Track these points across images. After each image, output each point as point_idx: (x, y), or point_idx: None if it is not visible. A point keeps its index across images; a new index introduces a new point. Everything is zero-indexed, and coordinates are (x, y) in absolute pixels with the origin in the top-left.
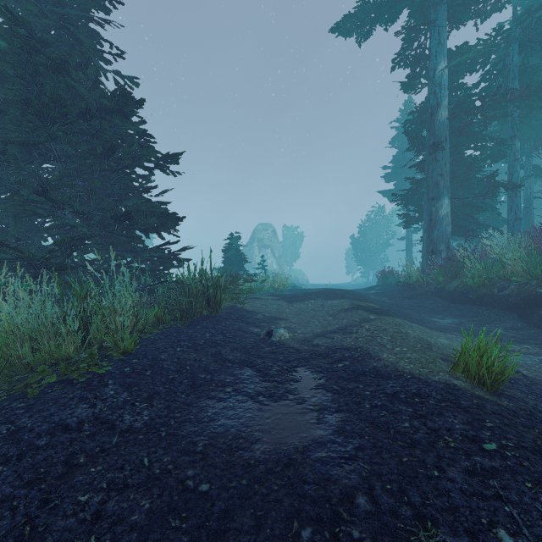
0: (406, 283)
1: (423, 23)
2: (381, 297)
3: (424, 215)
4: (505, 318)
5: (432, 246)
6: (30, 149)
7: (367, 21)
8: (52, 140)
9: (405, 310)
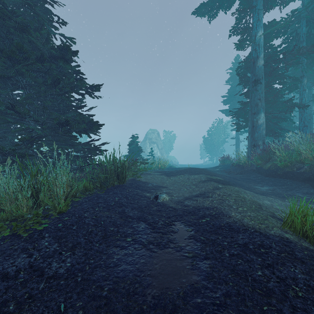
0: (238, 164)
1: (249, 7)
2: (223, 173)
3: (249, 123)
4: (302, 186)
5: (254, 142)
6: (5, 81)
7: (214, 7)
8: (19, 74)
9: (238, 181)
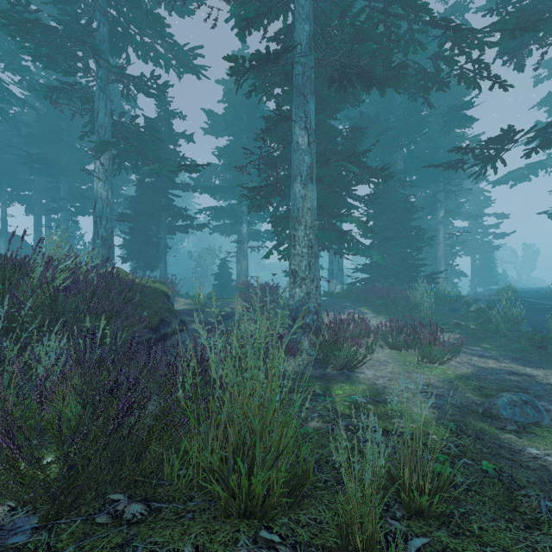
0: None
1: None
2: None
3: None
4: None
5: None
6: None
7: None
8: None
9: None
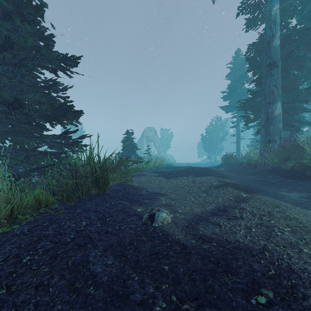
0: (248, 163)
1: None
2: (230, 173)
3: (262, 115)
4: None
5: (269, 137)
6: None
7: None
8: None
9: (255, 184)
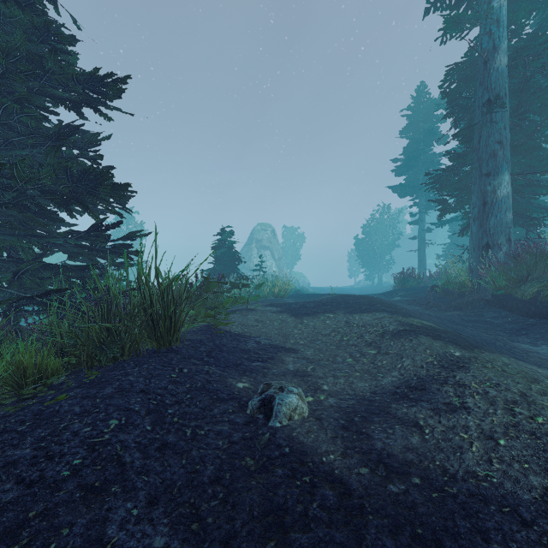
0: (447, 288)
1: None
2: (413, 306)
3: (473, 198)
4: None
5: (487, 239)
6: None
7: None
8: None
9: (464, 328)
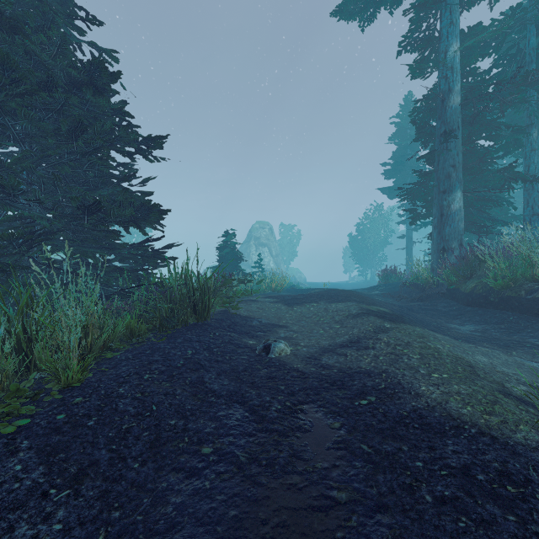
0: (414, 283)
1: (434, 0)
2: (387, 299)
3: (434, 210)
4: (538, 325)
5: (443, 244)
6: None
7: (371, 3)
8: (6, 114)
9: (417, 314)
